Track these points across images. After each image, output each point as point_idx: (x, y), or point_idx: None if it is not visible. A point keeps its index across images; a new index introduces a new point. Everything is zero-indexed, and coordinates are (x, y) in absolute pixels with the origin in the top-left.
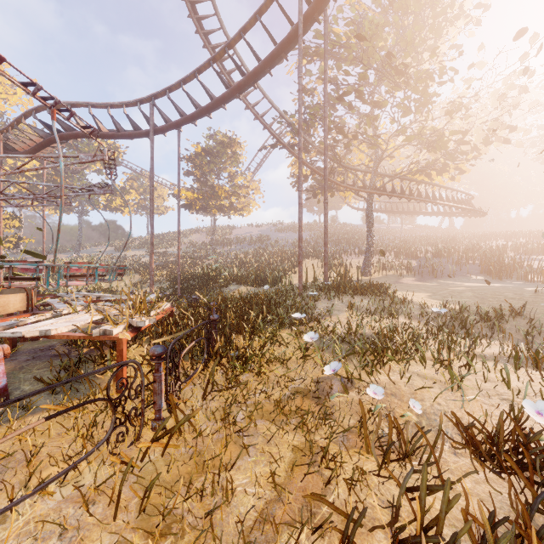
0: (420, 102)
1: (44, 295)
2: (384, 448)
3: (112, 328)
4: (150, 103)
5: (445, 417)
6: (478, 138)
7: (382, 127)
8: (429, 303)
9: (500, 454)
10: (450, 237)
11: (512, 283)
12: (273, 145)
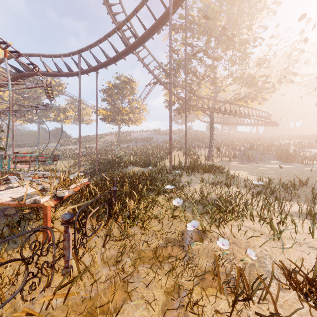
0: (241, 57)
1: (10, 173)
2: (231, 285)
3: (40, 198)
4: (79, 54)
5: (271, 260)
6: (275, 80)
7: (218, 73)
8: (249, 178)
9: (316, 293)
10: (257, 138)
11: (295, 165)
12: (154, 83)
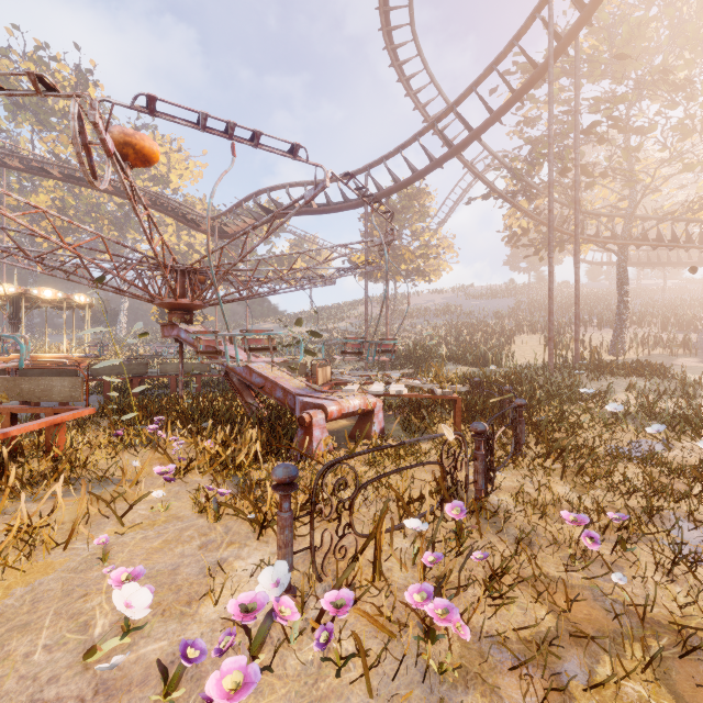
0: None
1: None
2: None
3: (450, 390)
4: (365, 174)
5: None
6: None
7: None
8: None
9: None
10: None
11: None
12: (484, 196)
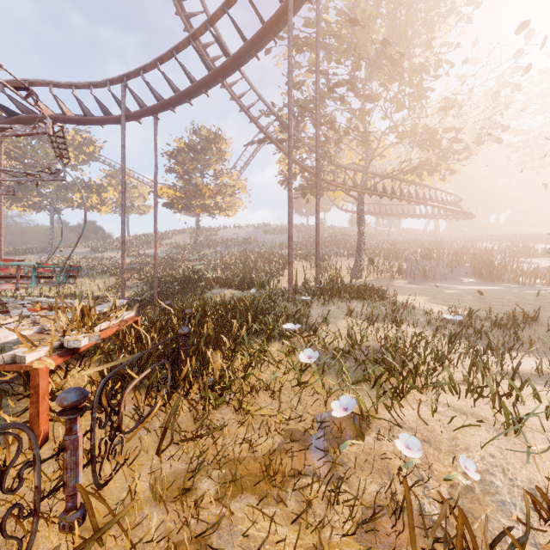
0: (414, 97)
1: None
2: None
3: (25, 353)
4: (122, 84)
5: (506, 478)
6: (471, 137)
7: (372, 126)
8: (432, 308)
9: None
10: (437, 240)
11: (505, 286)
12: (260, 140)
